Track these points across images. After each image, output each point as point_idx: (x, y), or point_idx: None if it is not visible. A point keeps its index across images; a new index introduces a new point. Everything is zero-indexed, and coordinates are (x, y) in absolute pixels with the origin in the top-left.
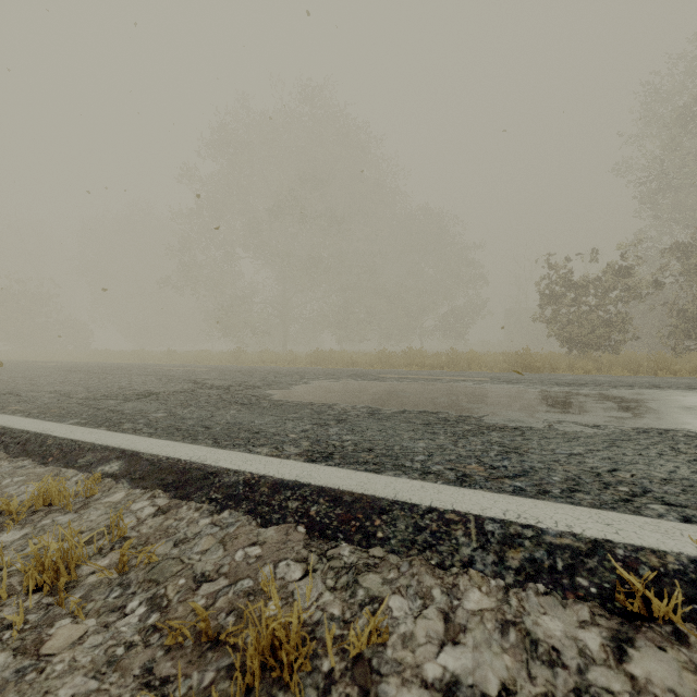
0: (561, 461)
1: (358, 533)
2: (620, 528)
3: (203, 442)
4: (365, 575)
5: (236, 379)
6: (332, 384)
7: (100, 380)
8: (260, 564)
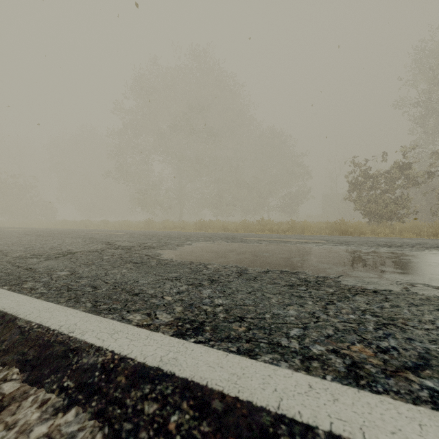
0: None
1: None
2: None
3: (82, 306)
4: None
5: (139, 241)
6: (209, 246)
7: (41, 241)
8: None
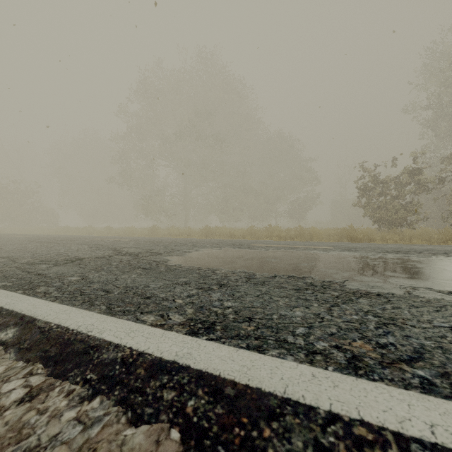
0: (448, 337)
1: (243, 448)
2: None
3: (97, 308)
4: None
5: (146, 247)
6: (216, 252)
7: (47, 248)
8: None
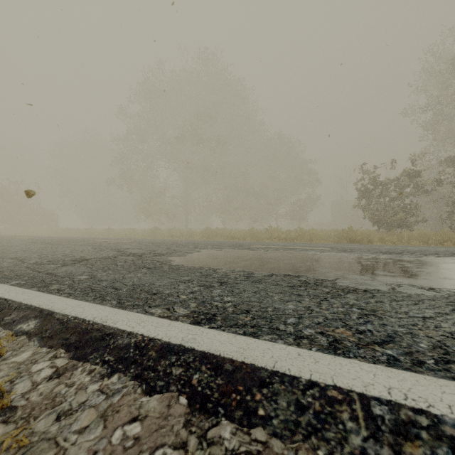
0: (419, 325)
1: (239, 408)
2: None
3: (108, 303)
4: None
5: (149, 248)
6: (217, 253)
7: (52, 249)
8: (135, 452)
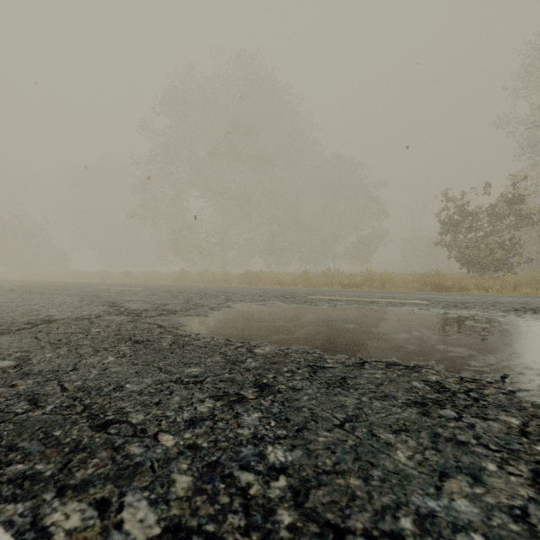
0: None
1: None
2: None
3: None
4: None
5: (158, 301)
6: (258, 309)
7: (21, 301)
8: None
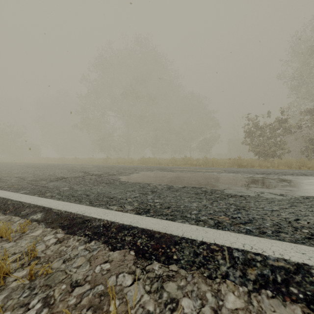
0: (268, 214)
1: (163, 256)
2: (310, 256)
3: (84, 203)
4: (167, 283)
5: (104, 171)
6: (150, 173)
7: (41, 171)
8: (108, 275)
